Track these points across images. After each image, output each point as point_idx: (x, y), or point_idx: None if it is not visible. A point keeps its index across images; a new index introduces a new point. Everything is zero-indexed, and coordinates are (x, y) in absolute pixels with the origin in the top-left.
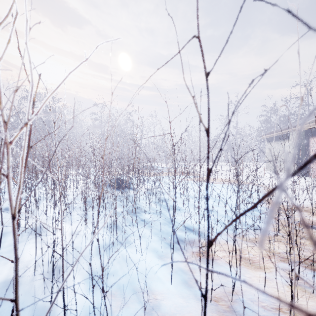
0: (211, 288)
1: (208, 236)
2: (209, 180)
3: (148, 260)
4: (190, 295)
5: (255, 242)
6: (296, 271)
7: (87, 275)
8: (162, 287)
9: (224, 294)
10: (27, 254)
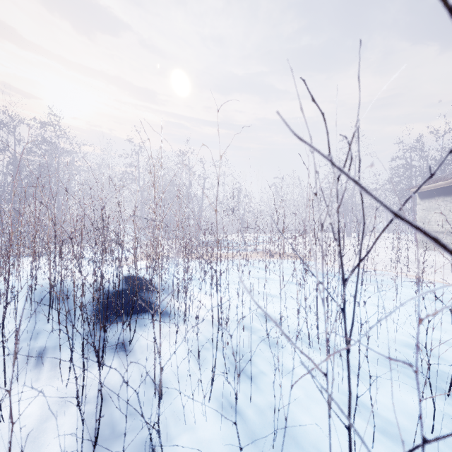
0: None
1: None
2: None
3: None
4: None
5: None
6: None
7: None
8: None
9: None
10: None
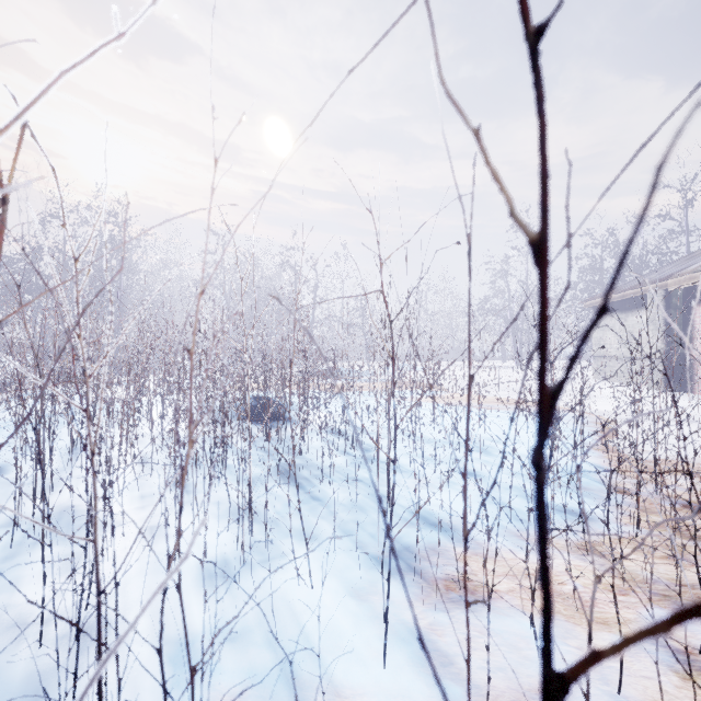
0: (487, 684)
1: (544, 654)
2: (546, 437)
3: (327, 603)
4: (432, 699)
5: (585, 554)
6: (692, 632)
7: (174, 644)
8: (361, 676)
9: (518, 694)
10: (30, 587)
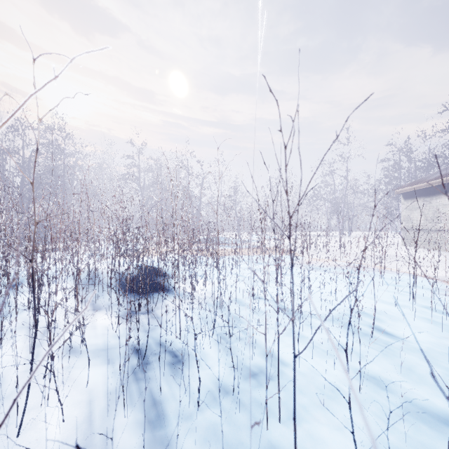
0: None
1: None
2: None
3: None
4: None
5: None
6: None
7: None
8: None
9: None
10: None
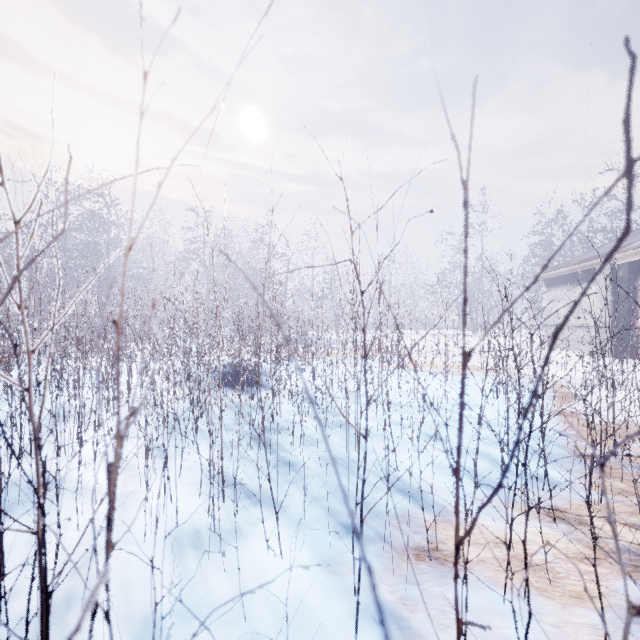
0: None
1: None
2: None
3: (296, 575)
4: None
5: (551, 521)
6: None
7: (139, 621)
8: None
9: None
10: None
